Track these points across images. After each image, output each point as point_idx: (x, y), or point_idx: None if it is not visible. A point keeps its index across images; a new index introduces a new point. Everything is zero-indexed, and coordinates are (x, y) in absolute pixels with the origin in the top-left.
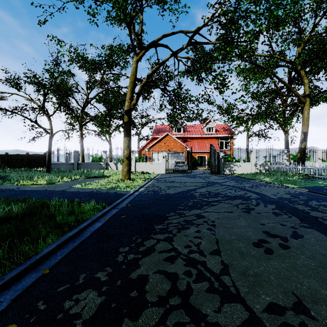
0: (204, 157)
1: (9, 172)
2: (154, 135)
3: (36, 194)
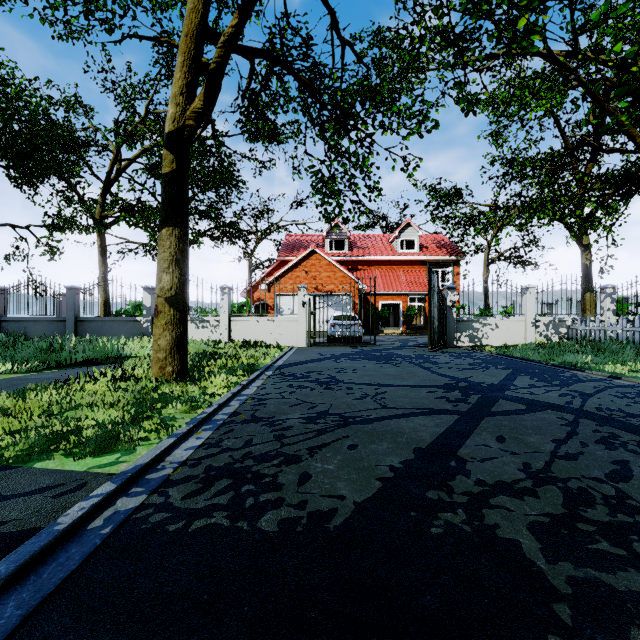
0: (392, 307)
1: None
2: (282, 255)
3: None
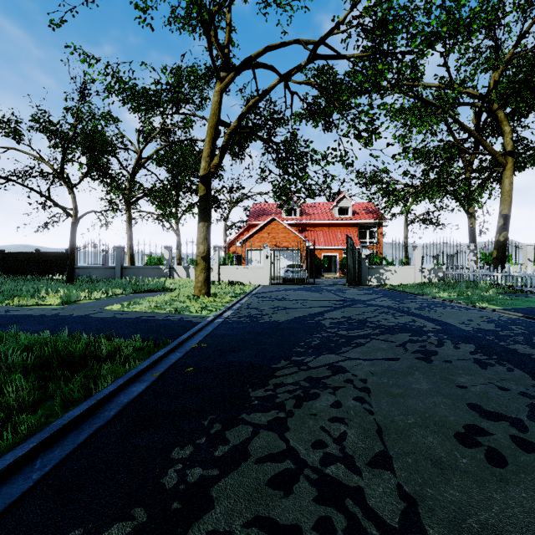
0: (333, 257)
1: (4, 283)
2: (250, 220)
3: (35, 323)
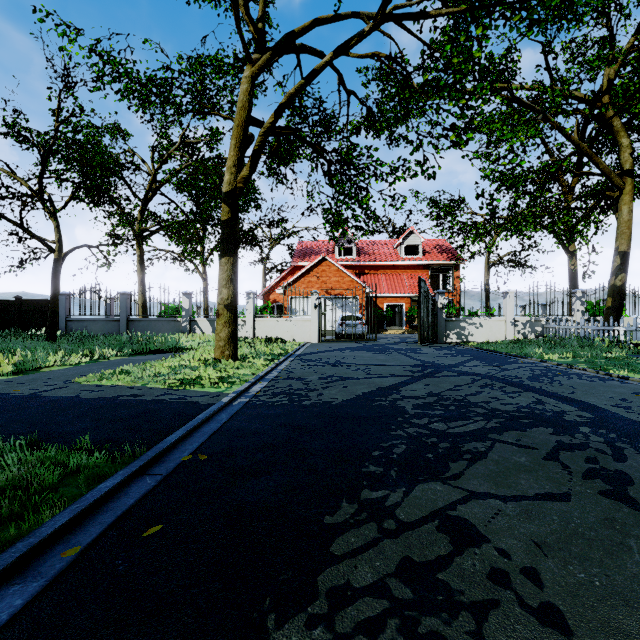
0: (398, 307)
1: None
2: (295, 260)
3: None
